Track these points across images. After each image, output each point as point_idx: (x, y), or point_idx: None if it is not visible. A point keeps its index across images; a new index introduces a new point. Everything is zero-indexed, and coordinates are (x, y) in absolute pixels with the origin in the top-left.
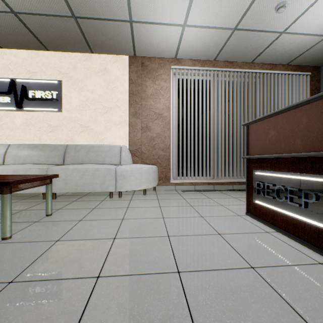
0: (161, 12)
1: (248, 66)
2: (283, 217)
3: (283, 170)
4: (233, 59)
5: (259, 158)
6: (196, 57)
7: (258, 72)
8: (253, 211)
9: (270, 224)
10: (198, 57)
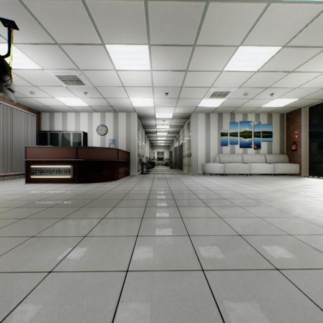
0: None
1: (2, 98)
2: (44, 179)
3: (44, 164)
4: None
5: (33, 160)
6: None
7: (9, 105)
8: (30, 181)
9: (39, 183)
10: None
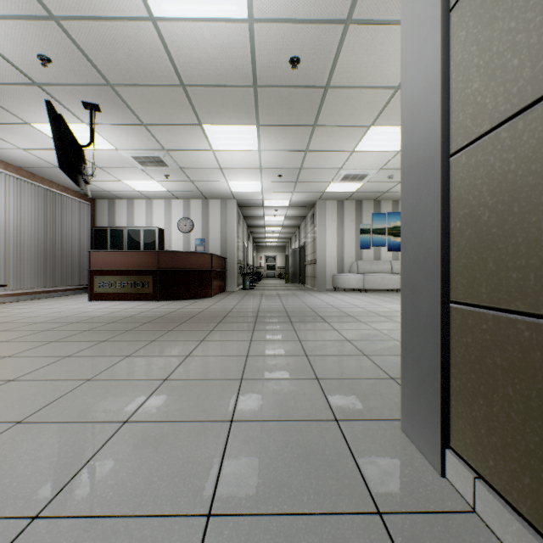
0: (13, 138)
1: (48, 182)
2: (114, 294)
3: (114, 275)
4: (39, 174)
5: (100, 270)
6: (3, 159)
7: (58, 192)
8: (95, 298)
9: (107, 300)
10: (5, 160)
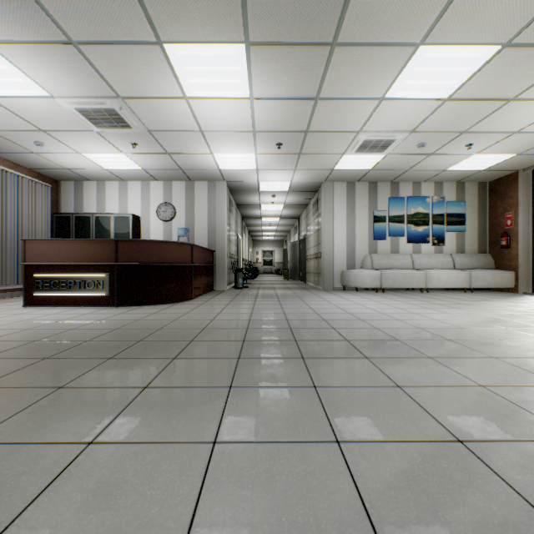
0: None
1: None
2: (58, 298)
3: (58, 272)
4: None
5: (38, 265)
6: None
7: (1, 168)
8: (32, 302)
9: (48, 305)
10: None
